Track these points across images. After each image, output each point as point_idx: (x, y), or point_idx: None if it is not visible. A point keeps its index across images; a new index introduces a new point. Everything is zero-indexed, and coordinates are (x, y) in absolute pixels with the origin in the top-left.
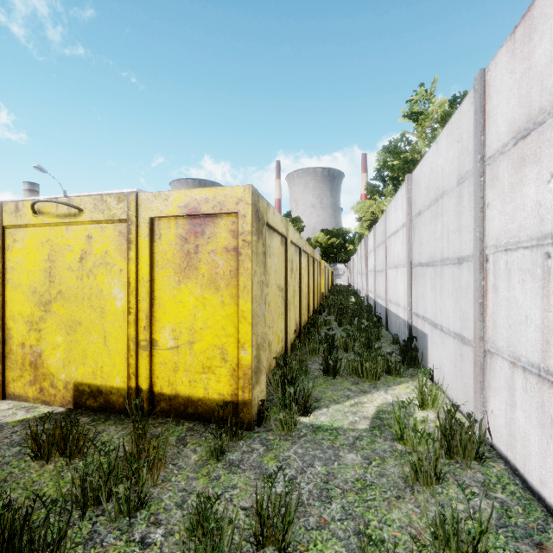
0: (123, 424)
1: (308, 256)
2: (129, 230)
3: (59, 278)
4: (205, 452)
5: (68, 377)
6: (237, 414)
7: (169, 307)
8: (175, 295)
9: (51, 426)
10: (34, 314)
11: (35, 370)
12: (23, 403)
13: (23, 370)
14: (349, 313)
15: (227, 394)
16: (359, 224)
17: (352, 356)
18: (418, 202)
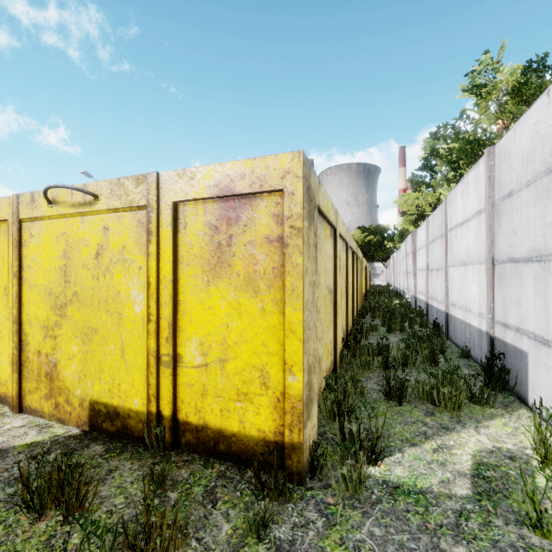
0: (141, 460)
1: (352, 252)
2: (148, 218)
3: (74, 278)
4: (240, 525)
5: (84, 393)
6: (282, 459)
7: (196, 314)
8: (203, 300)
9: (59, 456)
10: (49, 318)
11: (51, 382)
12: (38, 420)
13: (39, 381)
14: (398, 317)
15: (269, 431)
16: (402, 219)
17: (415, 372)
18: (507, 180)
